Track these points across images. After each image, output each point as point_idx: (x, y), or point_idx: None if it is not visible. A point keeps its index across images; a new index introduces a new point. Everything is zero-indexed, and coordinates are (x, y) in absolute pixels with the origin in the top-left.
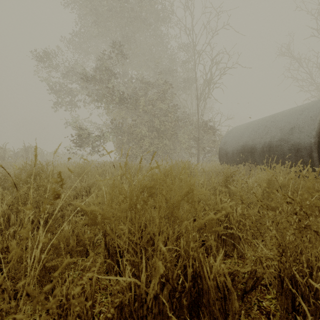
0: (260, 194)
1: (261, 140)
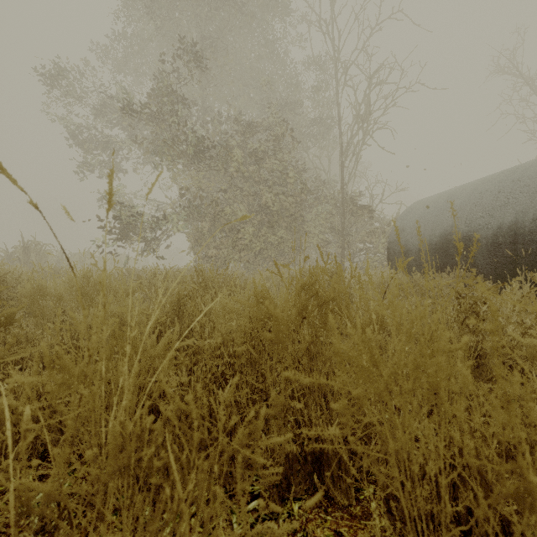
0: None
1: (491, 221)
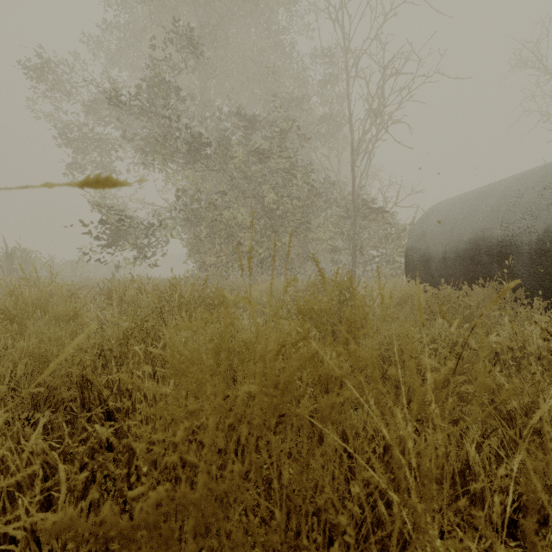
0: None
1: (535, 223)
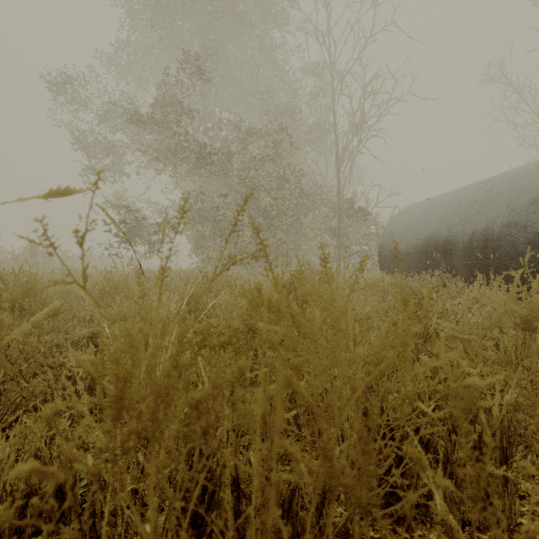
0: (508, 339)
1: (467, 227)
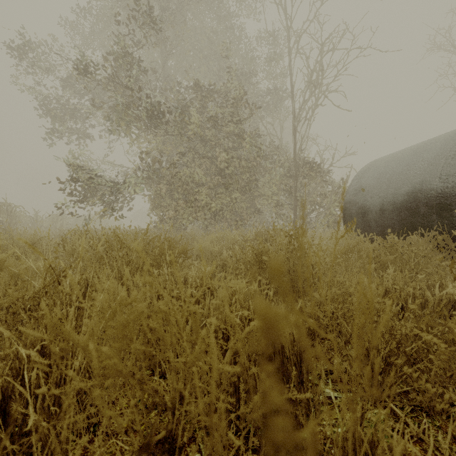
0: None
1: None
